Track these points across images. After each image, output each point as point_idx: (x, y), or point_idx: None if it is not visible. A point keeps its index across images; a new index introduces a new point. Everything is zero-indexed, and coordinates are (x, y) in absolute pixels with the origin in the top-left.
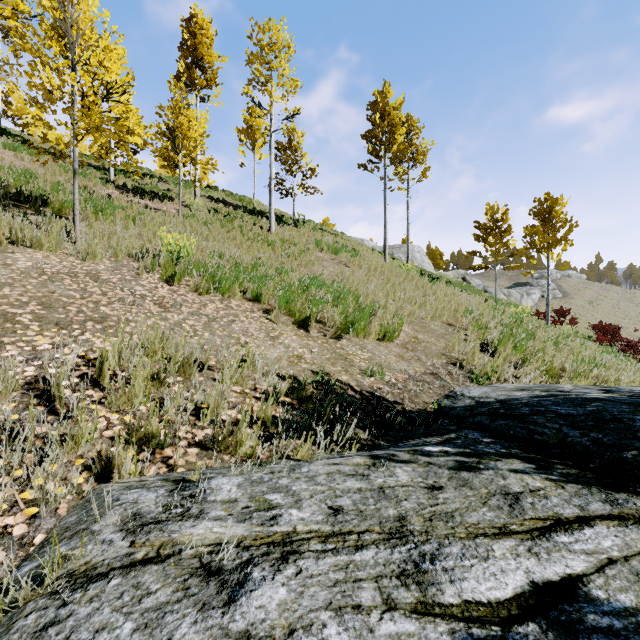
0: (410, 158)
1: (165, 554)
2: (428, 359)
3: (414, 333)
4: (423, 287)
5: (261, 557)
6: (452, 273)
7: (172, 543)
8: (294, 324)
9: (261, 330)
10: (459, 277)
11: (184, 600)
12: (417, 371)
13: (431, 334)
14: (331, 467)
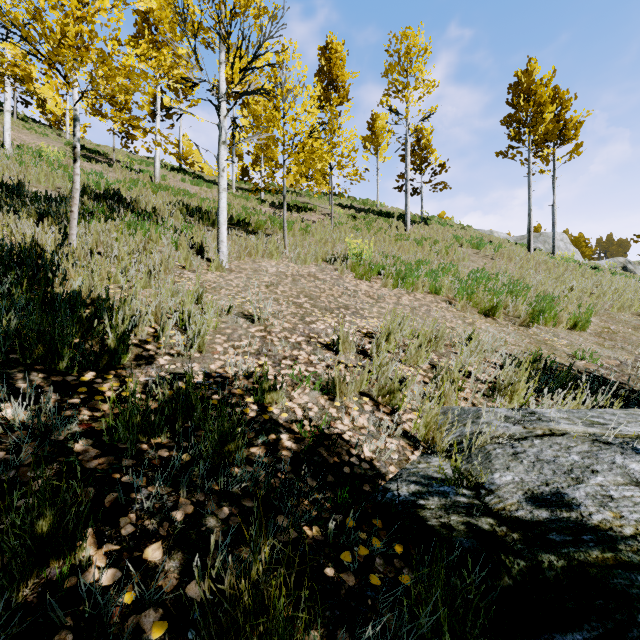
0: (557, 136)
1: (559, 433)
2: (633, 348)
3: (604, 323)
4: (591, 277)
5: (632, 442)
6: (607, 262)
7: (555, 429)
8: (479, 313)
9: (456, 317)
10: (617, 266)
11: (603, 450)
12: (627, 358)
13: (625, 325)
14: (622, 411)
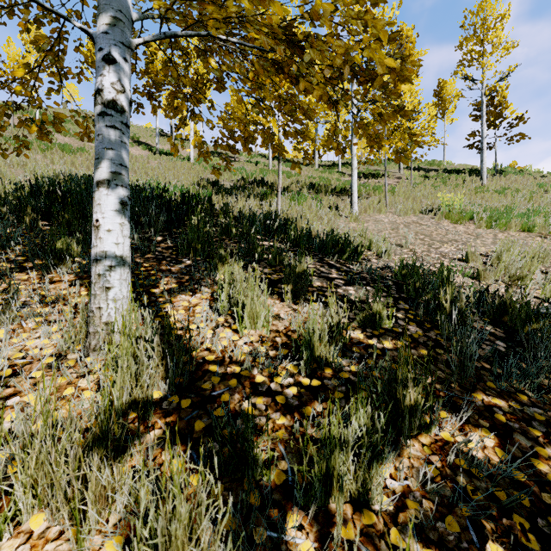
0: None
1: None
2: None
3: None
4: None
5: None
6: None
7: None
8: None
9: None
10: None
11: None
12: None
13: None
14: None
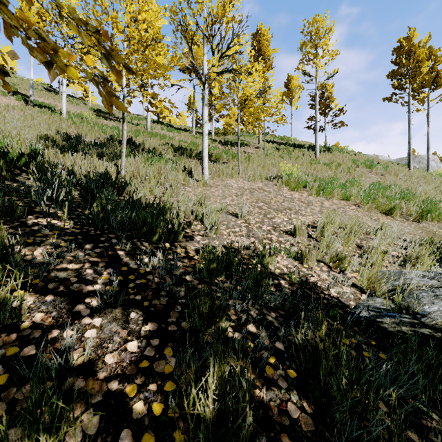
0: (431, 83)
1: None
2: None
3: None
4: None
5: None
6: None
7: None
8: (380, 213)
9: (365, 216)
10: None
11: None
12: None
13: None
14: None
